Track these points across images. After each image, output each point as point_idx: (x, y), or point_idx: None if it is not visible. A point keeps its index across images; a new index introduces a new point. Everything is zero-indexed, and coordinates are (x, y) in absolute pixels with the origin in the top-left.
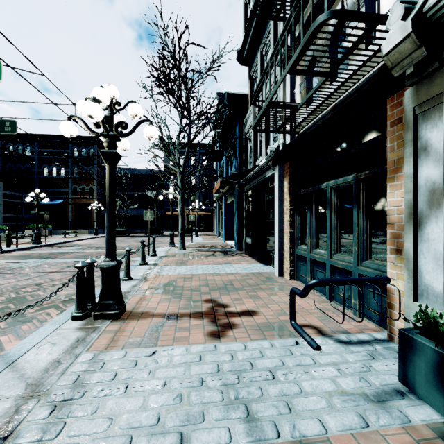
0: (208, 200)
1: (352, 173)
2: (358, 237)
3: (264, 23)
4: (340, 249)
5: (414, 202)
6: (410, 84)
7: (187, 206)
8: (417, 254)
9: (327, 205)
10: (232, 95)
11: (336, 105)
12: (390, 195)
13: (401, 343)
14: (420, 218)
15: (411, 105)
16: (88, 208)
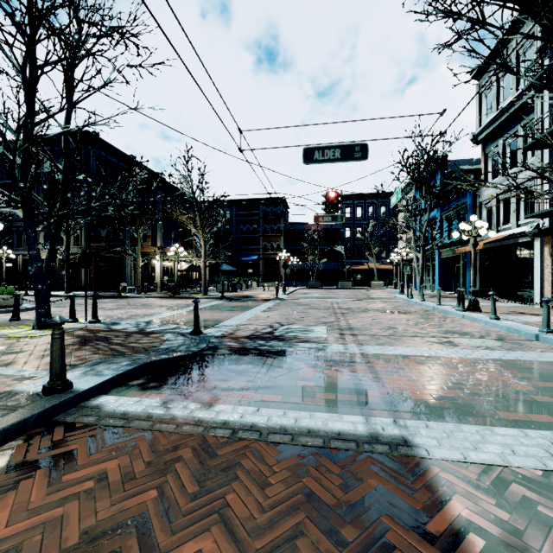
0: (387, 252)
1: None
2: None
3: (509, 123)
4: None
5: None
6: None
7: (364, 259)
8: None
9: None
10: (466, 170)
11: None
12: None
13: None
14: None
15: None
16: (275, 263)
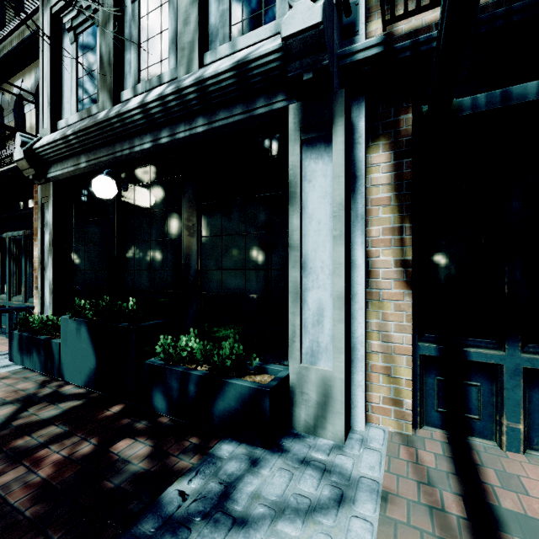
0: None
1: (25, 229)
2: (26, 280)
3: None
4: (19, 292)
5: (42, 256)
6: (38, 184)
7: None
8: (45, 288)
9: (7, 253)
10: None
11: (2, 172)
12: (35, 250)
13: (10, 338)
14: (46, 266)
15: (40, 196)
16: None
